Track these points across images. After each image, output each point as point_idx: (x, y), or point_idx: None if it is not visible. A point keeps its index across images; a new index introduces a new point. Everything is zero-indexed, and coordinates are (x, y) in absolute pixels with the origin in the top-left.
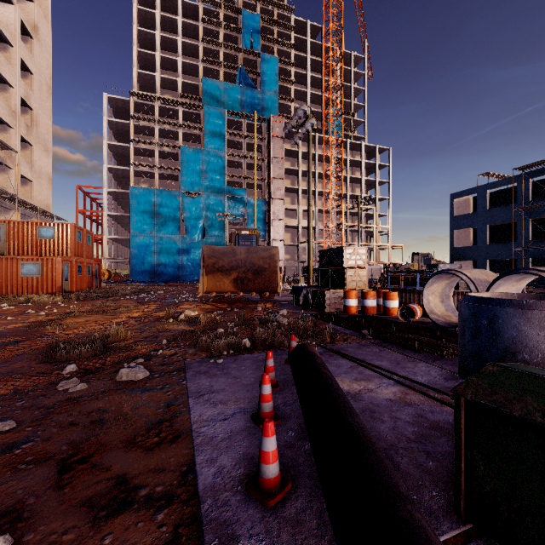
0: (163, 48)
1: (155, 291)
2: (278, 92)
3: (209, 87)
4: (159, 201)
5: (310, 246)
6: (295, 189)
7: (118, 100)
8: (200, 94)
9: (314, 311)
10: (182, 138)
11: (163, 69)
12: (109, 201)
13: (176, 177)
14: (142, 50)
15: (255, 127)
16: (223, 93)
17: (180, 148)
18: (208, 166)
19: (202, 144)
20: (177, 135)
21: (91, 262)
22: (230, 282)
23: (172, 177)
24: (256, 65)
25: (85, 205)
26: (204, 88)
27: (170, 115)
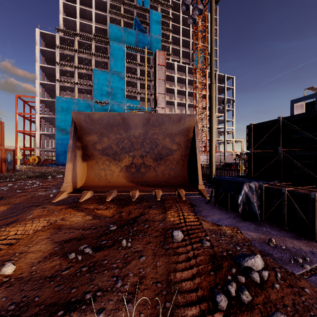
0: (82, 3)
1: (54, 175)
2: (161, 36)
3: (113, 30)
4: (77, 107)
5: (213, 128)
6: (173, 102)
7: (48, 34)
8: (107, 35)
9: (287, 234)
10: (95, 65)
11: (82, 18)
12: (42, 107)
13: (90, 91)
14: (66, 2)
15: (146, 58)
16: (123, 35)
17: (93, 70)
18: (112, 83)
19: (108, 68)
20: (91, 62)
21: (0, 148)
22: (120, 170)
23: (87, 91)
24: (146, 18)
25: (24, 110)
26: (110, 31)
27: (86, 48)
